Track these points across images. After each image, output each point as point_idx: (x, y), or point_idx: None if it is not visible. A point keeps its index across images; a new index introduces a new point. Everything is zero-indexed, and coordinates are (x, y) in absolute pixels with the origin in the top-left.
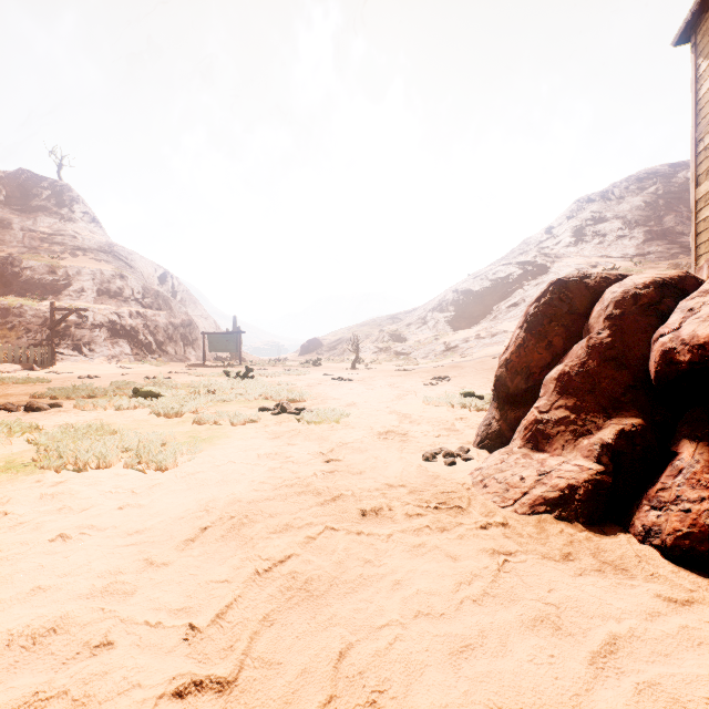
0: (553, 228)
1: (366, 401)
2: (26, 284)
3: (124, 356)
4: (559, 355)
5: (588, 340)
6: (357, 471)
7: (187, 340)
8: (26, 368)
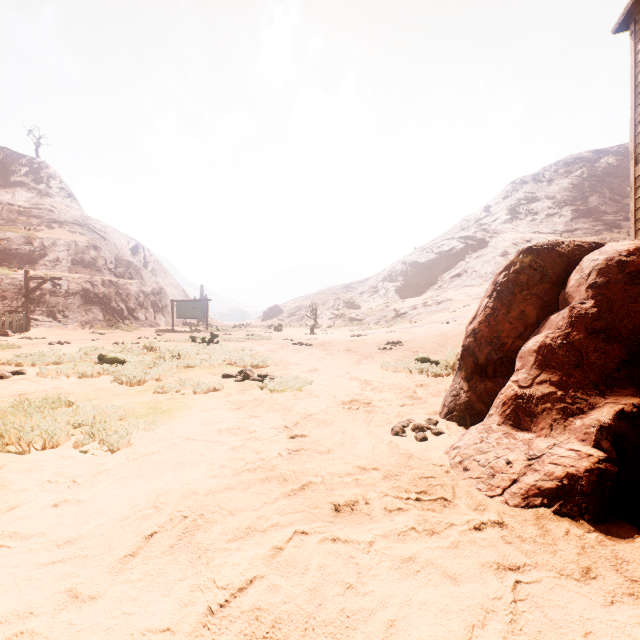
0: (490, 207)
1: (326, 367)
2: (3, 254)
3: (97, 322)
4: (532, 325)
5: (571, 310)
6: (324, 449)
7: (157, 307)
8: None
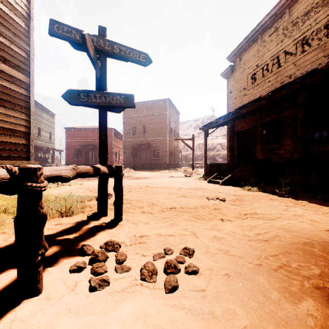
0: None
1: None
2: (207, 149)
3: None
4: None
5: None
6: None
7: None
8: None
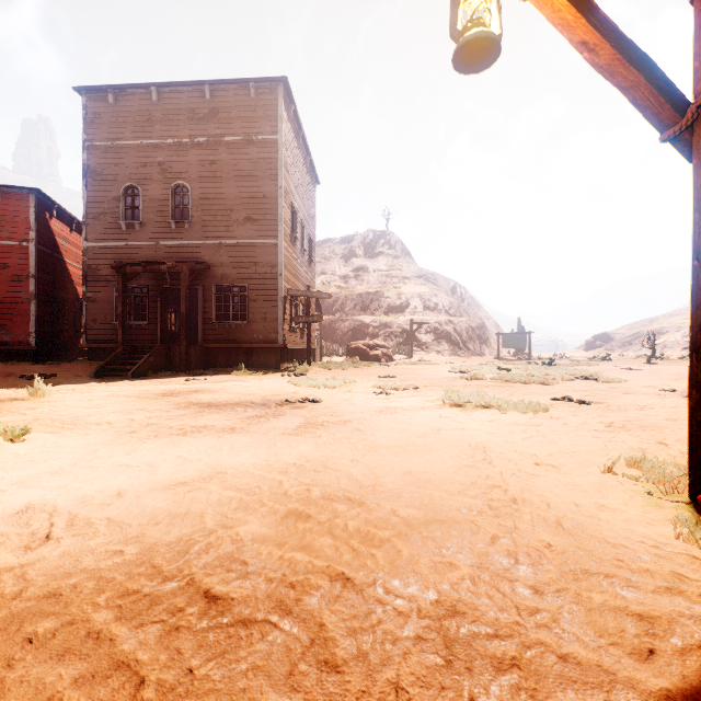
0: None
1: (644, 379)
2: (387, 307)
3: (445, 351)
4: None
5: None
6: (624, 390)
7: (481, 339)
8: (404, 358)
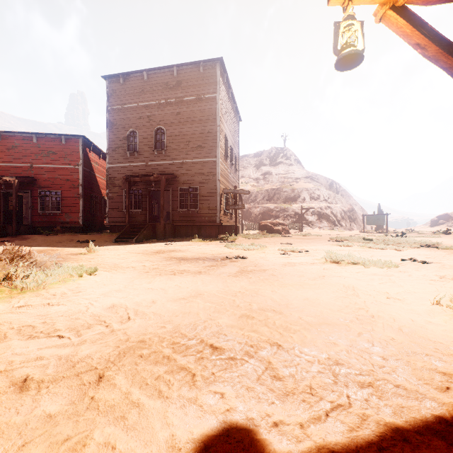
0: None
1: None
2: (285, 198)
3: (325, 227)
4: None
5: None
6: None
7: (351, 219)
8: (296, 231)
